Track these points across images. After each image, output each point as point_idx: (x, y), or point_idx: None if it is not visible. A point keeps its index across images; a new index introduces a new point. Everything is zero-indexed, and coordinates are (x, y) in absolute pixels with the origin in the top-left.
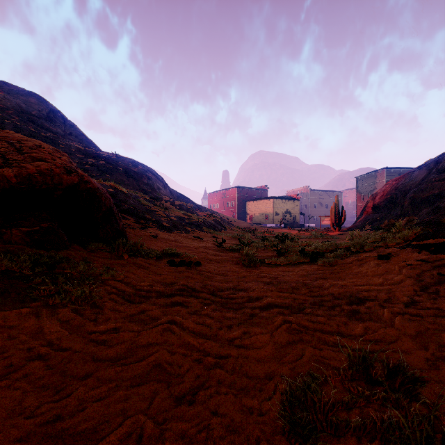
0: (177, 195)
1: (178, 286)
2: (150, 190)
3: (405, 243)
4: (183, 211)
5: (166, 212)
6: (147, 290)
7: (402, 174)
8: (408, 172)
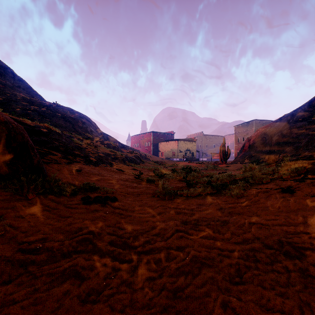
0: (107, 136)
1: (81, 237)
2: (84, 132)
3: (300, 176)
4: (110, 149)
5: (95, 149)
6: (33, 250)
7: (265, 124)
8: (272, 122)
